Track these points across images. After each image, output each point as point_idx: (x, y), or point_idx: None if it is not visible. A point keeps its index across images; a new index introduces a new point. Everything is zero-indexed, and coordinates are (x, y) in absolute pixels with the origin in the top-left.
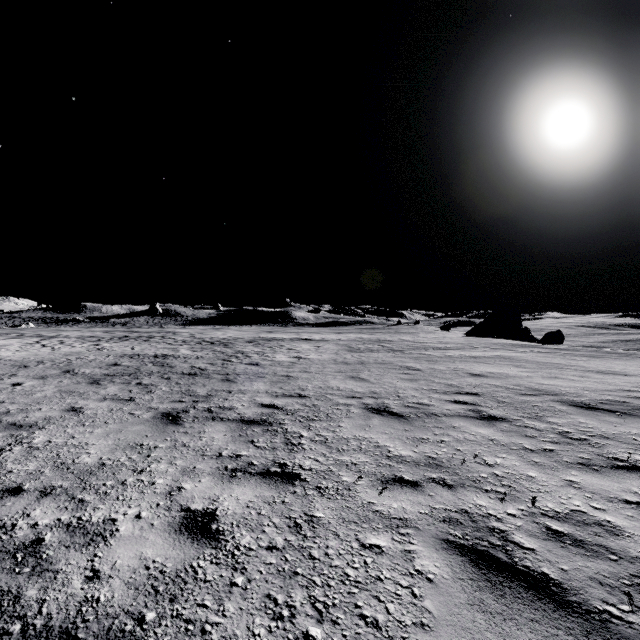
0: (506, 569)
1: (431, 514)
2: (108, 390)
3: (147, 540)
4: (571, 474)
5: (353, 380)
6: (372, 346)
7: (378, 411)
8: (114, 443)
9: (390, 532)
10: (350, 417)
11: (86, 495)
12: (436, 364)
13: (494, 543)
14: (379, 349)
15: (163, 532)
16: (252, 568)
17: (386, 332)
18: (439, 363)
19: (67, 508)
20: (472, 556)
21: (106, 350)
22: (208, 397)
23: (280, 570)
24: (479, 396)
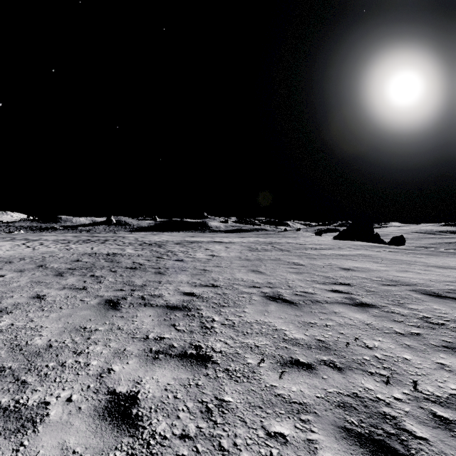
0: None
1: (327, 398)
2: (68, 281)
3: (72, 426)
4: (440, 357)
5: (253, 273)
6: (266, 247)
7: (274, 298)
8: (63, 326)
9: (292, 418)
10: (252, 304)
11: (29, 377)
12: (315, 260)
13: (389, 431)
14: (272, 249)
15: (88, 417)
16: None
17: (276, 236)
18: (317, 260)
19: (9, 390)
20: (371, 447)
21: (72, 250)
22: (143, 286)
23: None
24: (351, 286)
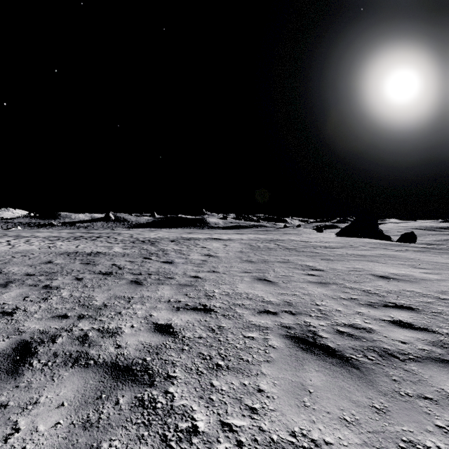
0: None
1: None
2: (3, 296)
3: None
4: None
5: (261, 283)
6: (269, 245)
7: (307, 344)
8: None
9: None
10: (271, 360)
11: None
12: (333, 263)
13: None
14: (276, 247)
15: None
16: None
17: (276, 233)
18: (335, 262)
19: None
20: None
21: (54, 248)
22: (100, 309)
23: None
24: (417, 312)
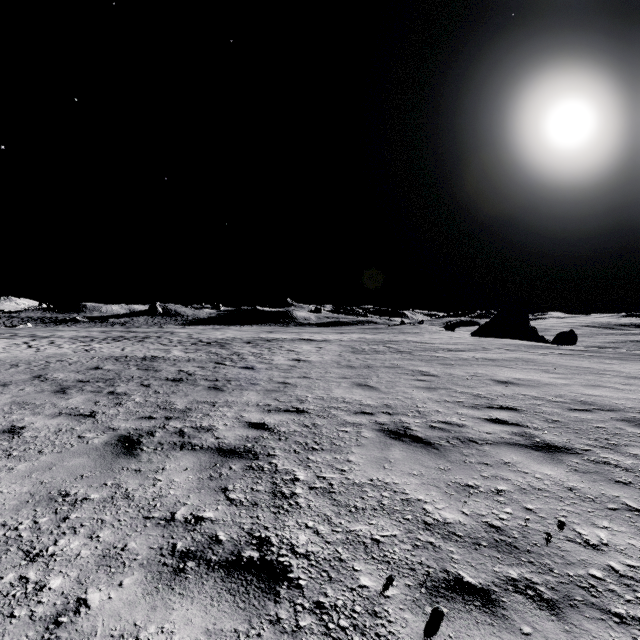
0: None
1: None
2: (70, 401)
3: None
4: None
5: (360, 388)
6: (377, 347)
7: (397, 435)
8: (30, 490)
9: None
10: (362, 445)
11: None
12: (452, 368)
13: None
14: (385, 350)
15: None
16: None
17: (390, 332)
18: (455, 367)
19: None
20: None
21: (94, 351)
22: (185, 412)
23: None
24: (519, 412)
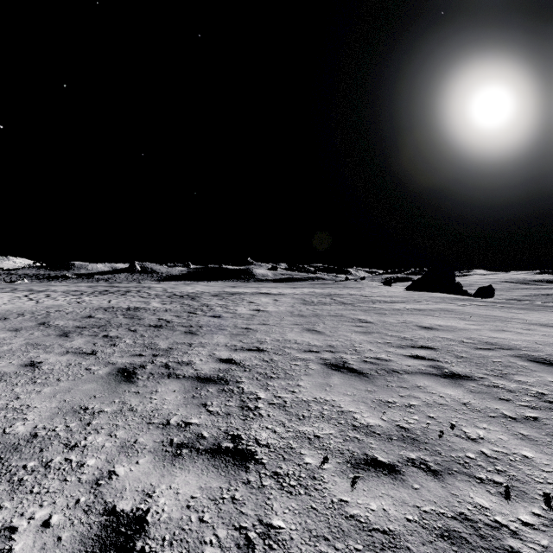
0: None
1: (423, 523)
2: (73, 343)
3: None
4: None
5: (309, 333)
6: (324, 299)
7: (337, 367)
8: (57, 406)
9: None
10: (309, 374)
11: None
12: (386, 317)
13: None
14: (331, 302)
15: None
16: None
17: (336, 287)
18: (388, 316)
19: None
20: None
21: (85, 303)
22: (168, 351)
23: None
24: (435, 350)
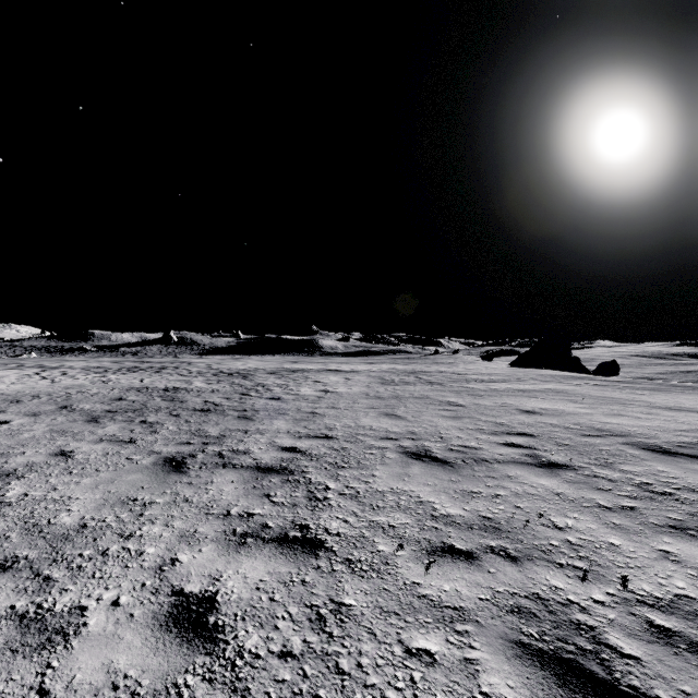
0: (606, 692)
1: (494, 601)
2: (107, 429)
3: (121, 641)
4: (664, 541)
5: (387, 418)
6: (407, 378)
7: (418, 456)
8: (102, 497)
9: (443, 629)
10: (385, 464)
11: (55, 570)
12: (481, 399)
13: (583, 647)
14: (415, 381)
15: (144, 628)
16: (258, 689)
17: (422, 362)
18: (484, 398)
19: (27, 590)
20: (557, 669)
21: (112, 382)
22: (220, 438)
23: (296, 692)
24: (534, 437)
